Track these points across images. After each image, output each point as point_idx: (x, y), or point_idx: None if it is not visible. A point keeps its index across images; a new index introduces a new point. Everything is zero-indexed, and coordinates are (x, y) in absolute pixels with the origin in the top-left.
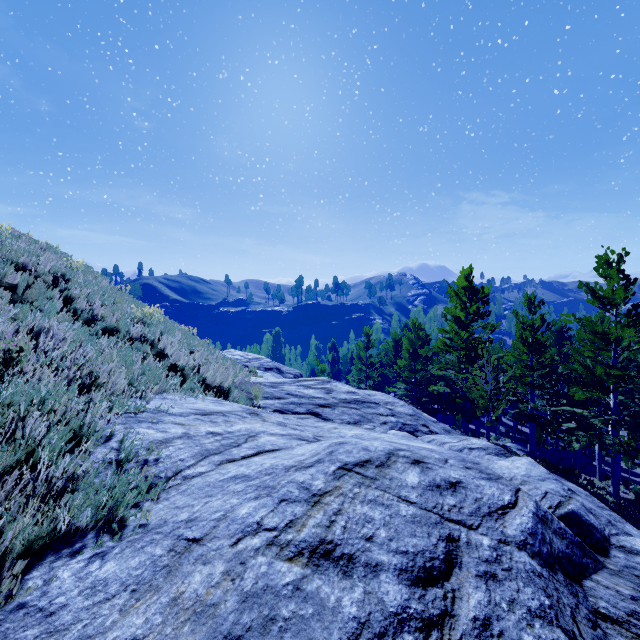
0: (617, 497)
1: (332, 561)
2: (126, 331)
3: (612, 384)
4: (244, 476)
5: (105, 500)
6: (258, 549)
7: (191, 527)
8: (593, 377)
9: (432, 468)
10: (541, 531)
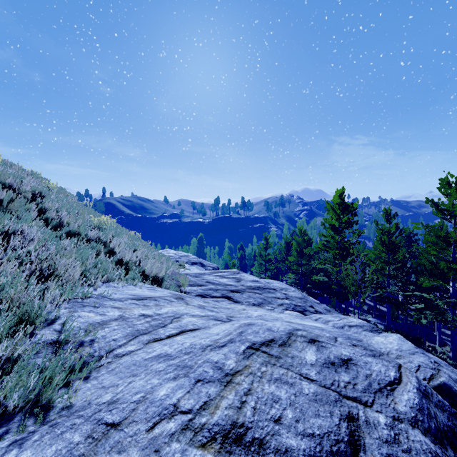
0: (455, 360)
1: (243, 447)
2: (85, 234)
3: (452, 275)
4: (166, 355)
5: (32, 384)
6: (173, 434)
7: (111, 410)
8: (437, 270)
9: (326, 346)
10: (426, 406)
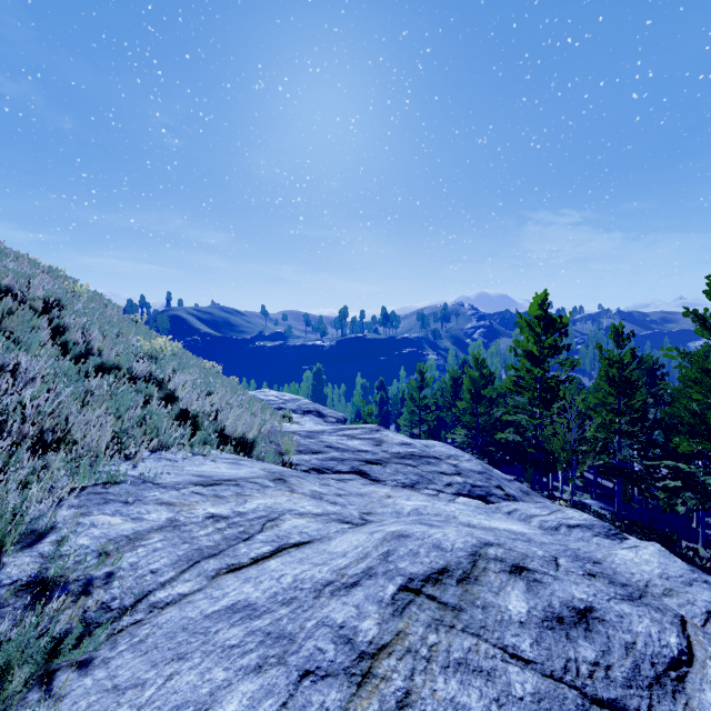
0: None
1: None
2: (128, 368)
3: None
4: (247, 606)
5: None
6: None
7: None
8: (703, 425)
9: (542, 581)
10: None
